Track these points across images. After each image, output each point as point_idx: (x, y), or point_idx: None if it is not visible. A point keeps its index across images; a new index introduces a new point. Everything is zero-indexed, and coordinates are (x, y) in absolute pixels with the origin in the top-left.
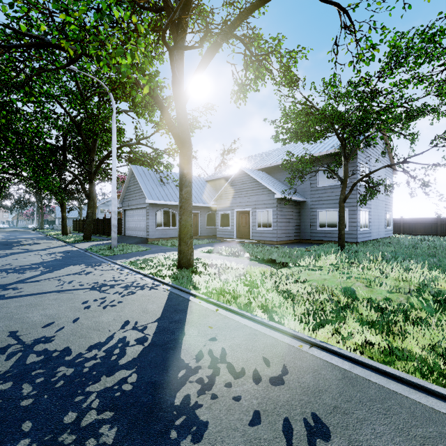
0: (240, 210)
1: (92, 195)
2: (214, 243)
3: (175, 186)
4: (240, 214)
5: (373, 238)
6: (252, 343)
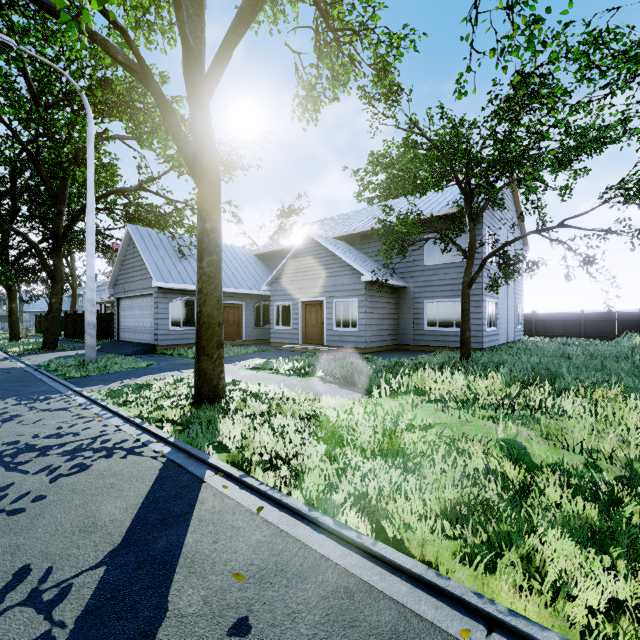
0: (308, 300)
1: (59, 273)
2: (267, 352)
3: None
4: (307, 307)
5: (501, 342)
6: (344, 636)
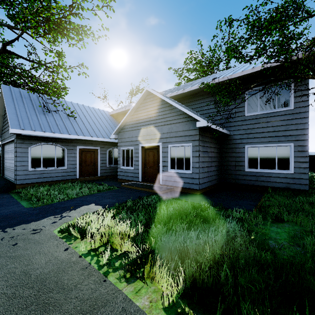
0: (147, 145)
1: None
2: (109, 192)
3: (67, 115)
4: (146, 151)
5: None
6: None
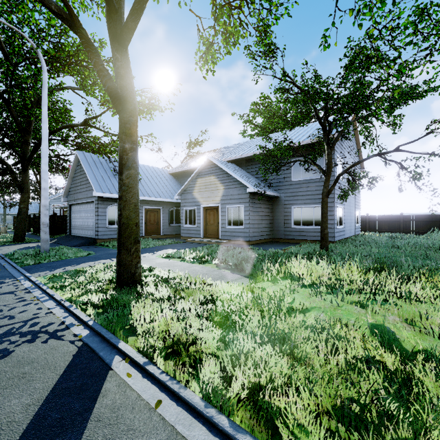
0: (208, 206)
1: (26, 186)
2: (178, 244)
3: None
4: (207, 211)
5: (346, 236)
6: None
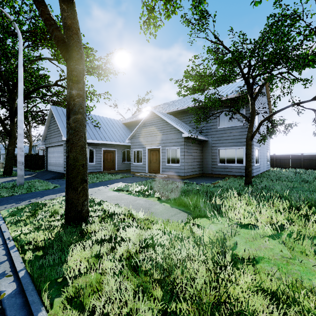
0: (151, 148)
1: (13, 133)
2: (127, 178)
3: (94, 126)
4: (151, 152)
5: (261, 172)
6: None
